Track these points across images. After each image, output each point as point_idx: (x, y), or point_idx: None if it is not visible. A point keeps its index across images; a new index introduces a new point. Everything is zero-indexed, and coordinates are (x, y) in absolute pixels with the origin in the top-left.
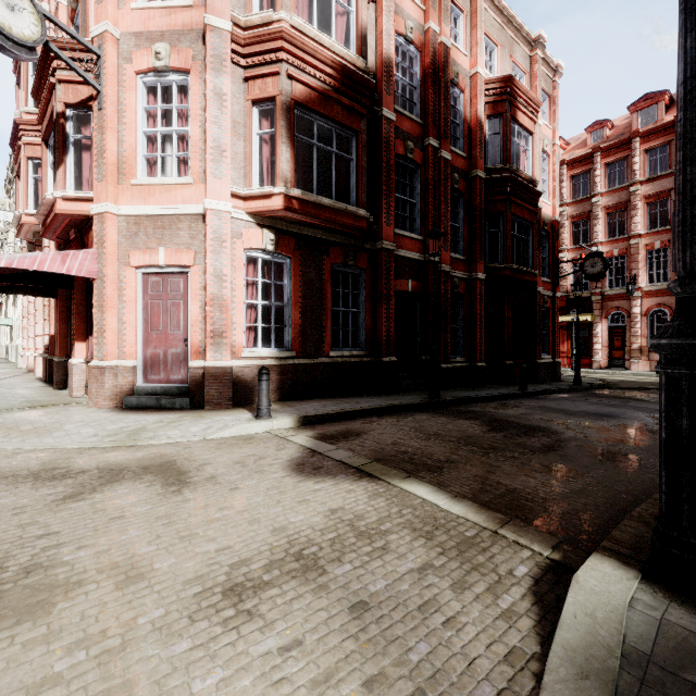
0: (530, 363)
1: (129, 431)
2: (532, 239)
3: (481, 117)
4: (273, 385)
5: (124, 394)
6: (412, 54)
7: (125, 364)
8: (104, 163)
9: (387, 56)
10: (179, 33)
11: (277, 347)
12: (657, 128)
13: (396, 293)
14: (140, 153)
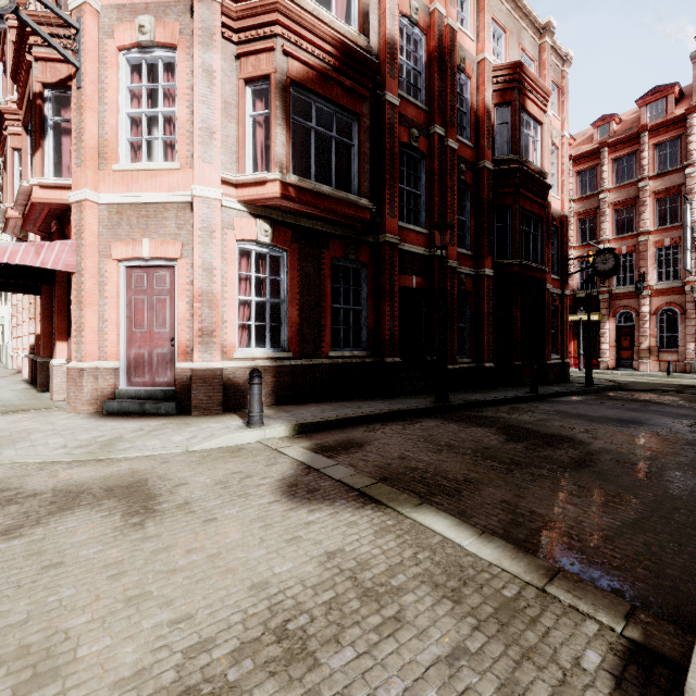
0: (538, 364)
1: (103, 441)
2: (541, 234)
3: (488, 106)
4: (268, 388)
5: (105, 398)
6: (417, 37)
7: (106, 366)
8: (83, 147)
9: (391, 36)
10: (165, 5)
11: (273, 347)
12: (667, 122)
13: (400, 289)
14: (123, 136)
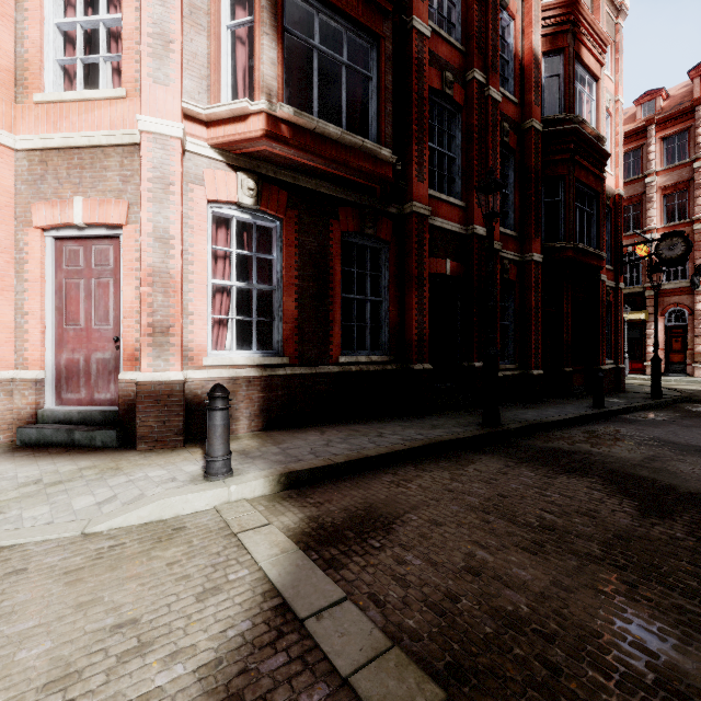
0: (590, 370)
1: None
2: (597, 213)
3: (537, 52)
4: (253, 407)
5: (23, 422)
6: None
7: (24, 377)
8: None
9: None
10: None
11: (263, 350)
12: None
13: (430, 276)
14: (50, 57)
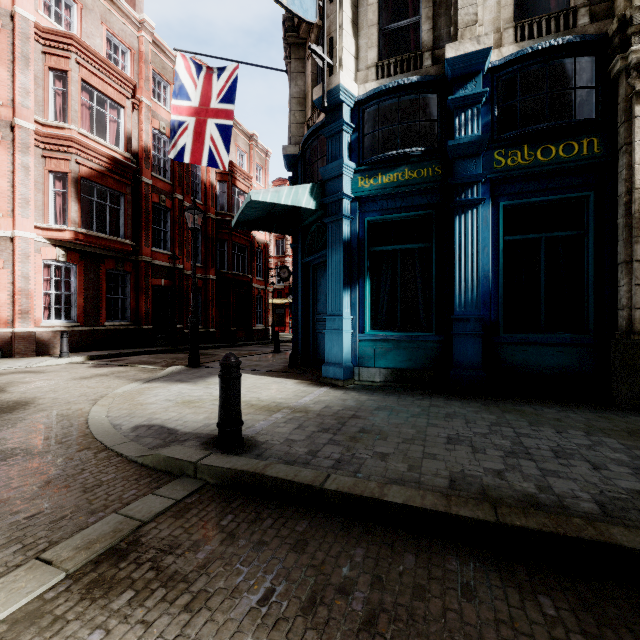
0: (249, 329)
1: None
2: (247, 256)
3: (213, 182)
4: None
5: None
6: (165, 140)
7: None
8: None
9: (146, 145)
10: None
11: (66, 320)
12: None
13: (153, 286)
14: None
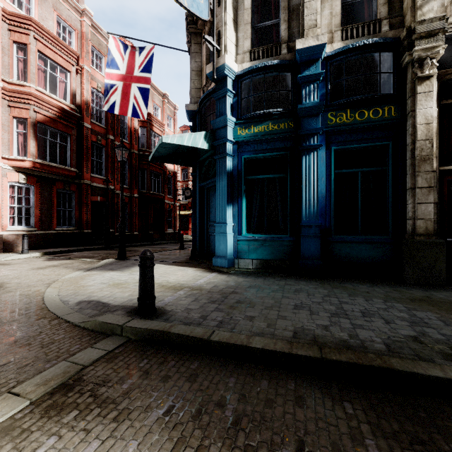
0: (162, 233)
1: None
2: (161, 180)
3: (136, 127)
4: None
5: None
6: (101, 96)
7: None
8: None
9: (87, 99)
10: None
11: (26, 226)
12: None
13: (92, 202)
14: None
